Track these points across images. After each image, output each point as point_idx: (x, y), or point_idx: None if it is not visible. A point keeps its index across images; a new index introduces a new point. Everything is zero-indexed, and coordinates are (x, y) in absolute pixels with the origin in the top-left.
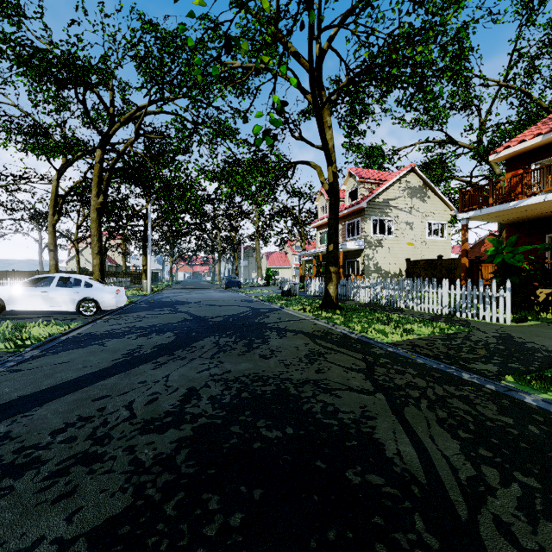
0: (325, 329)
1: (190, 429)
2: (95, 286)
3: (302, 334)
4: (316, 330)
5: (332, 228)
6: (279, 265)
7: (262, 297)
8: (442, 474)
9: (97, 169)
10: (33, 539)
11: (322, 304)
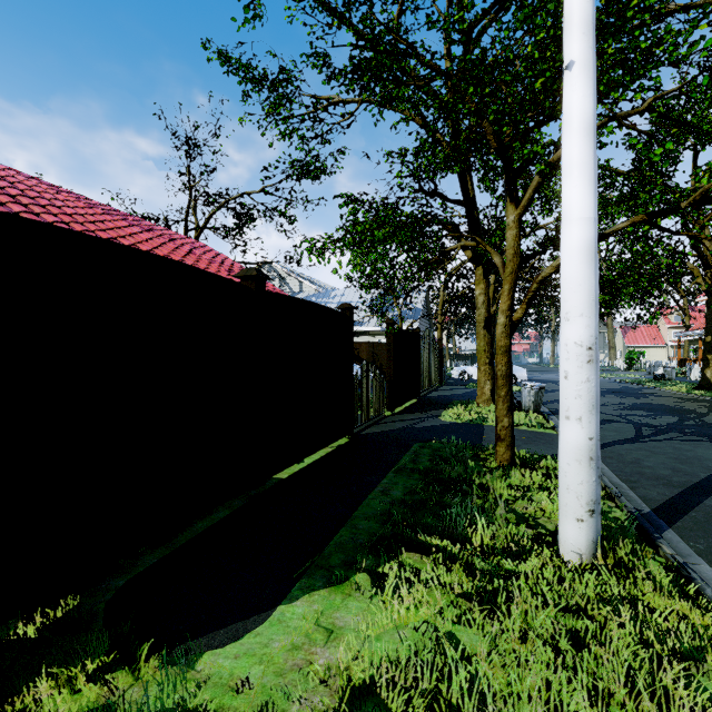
0: (693, 397)
1: (628, 405)
2: (513, 367)
3: (672, 397)
4: (684, 397)
5: (709, 322)
6: (643, 343)
7: (629, 380)
8: (711, 413)
9: (492, 288)
10: (609, 408)
11: (698, 385)
